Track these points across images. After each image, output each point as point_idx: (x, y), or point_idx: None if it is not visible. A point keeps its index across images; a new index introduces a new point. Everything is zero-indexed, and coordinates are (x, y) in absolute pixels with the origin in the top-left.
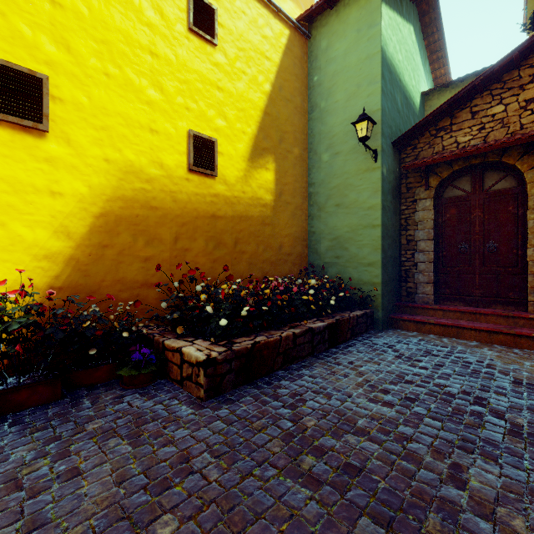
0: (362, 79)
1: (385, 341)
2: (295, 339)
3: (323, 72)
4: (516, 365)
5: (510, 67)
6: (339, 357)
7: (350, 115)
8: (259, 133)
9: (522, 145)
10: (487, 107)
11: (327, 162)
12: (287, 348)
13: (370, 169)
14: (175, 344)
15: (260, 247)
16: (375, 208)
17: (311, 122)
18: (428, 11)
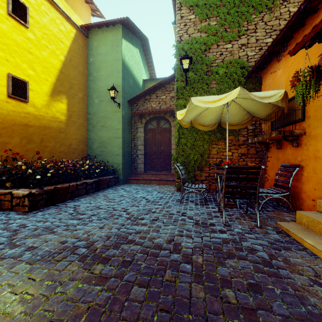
0: (114, 69)
1: (121, 187)
2: (77, 186)
3: (95, 58)
4: (162, 189)
5: (167, 83)
6: (99, 194)
7: (108, 84)
8: (57, 82)
9: (170, 112)
10: (161, 95)
11: (97, 104)
12: (73, 190)
13: (117, 111)
14: (6, 191)
15: (58, 144)
16: (119, 129)
17: (89, 81)
18: (145, 44)
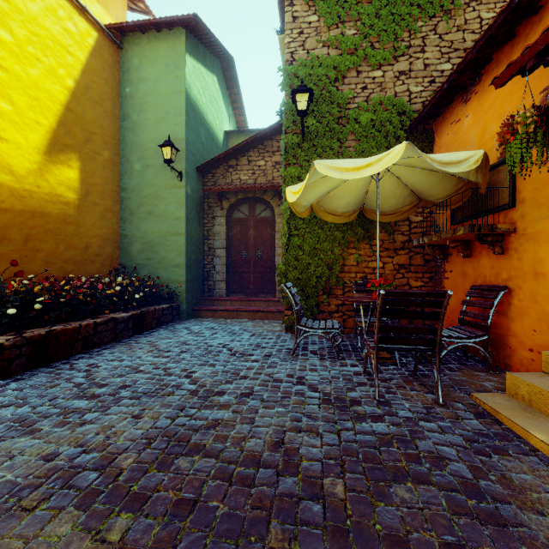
0: (170, 109)
1: (184, 326)
2: (97, 327)
3: (135, 87)
4: (259, 328)
5: (267, 137)
6: (140, 339)
7: (160, 135)
8: (59, 127)
9: (273, 190)
10: (257, 159)
11: (139, 171)
12: (87, 335)
13: (176, 186)
14: None
15: (61, 246)
16: (181, 219)
17: (123, 129)
18: (229, 69)
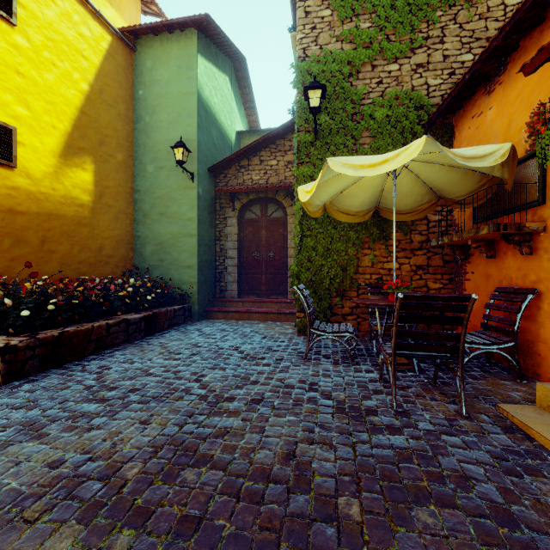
0: (182, 110)
1: (196, 327)
2: (109, 328)
3: (148, 89)
4: (271, 330)
5: (279, 136)
6: (152, 341)
7: (172, 137)
8: (74, 130)
9: (285, 190)
10: (268, 159)
11: (152, 173)
12: (100, 336)
13: (188, 187)
14: None
15: (76, 247)
16: (193, 220)
17: (137, 132)
18: (241, 69)
